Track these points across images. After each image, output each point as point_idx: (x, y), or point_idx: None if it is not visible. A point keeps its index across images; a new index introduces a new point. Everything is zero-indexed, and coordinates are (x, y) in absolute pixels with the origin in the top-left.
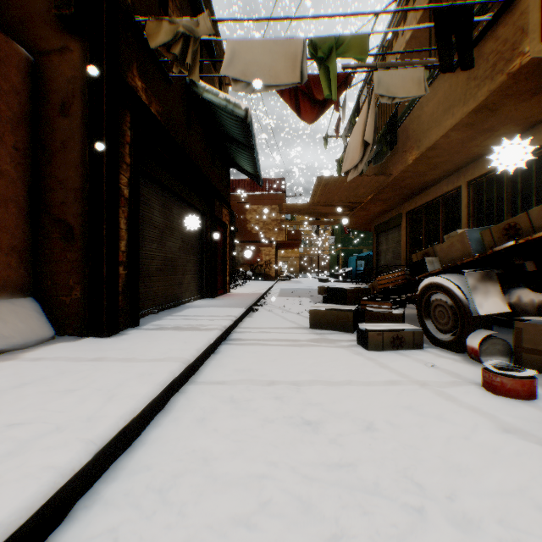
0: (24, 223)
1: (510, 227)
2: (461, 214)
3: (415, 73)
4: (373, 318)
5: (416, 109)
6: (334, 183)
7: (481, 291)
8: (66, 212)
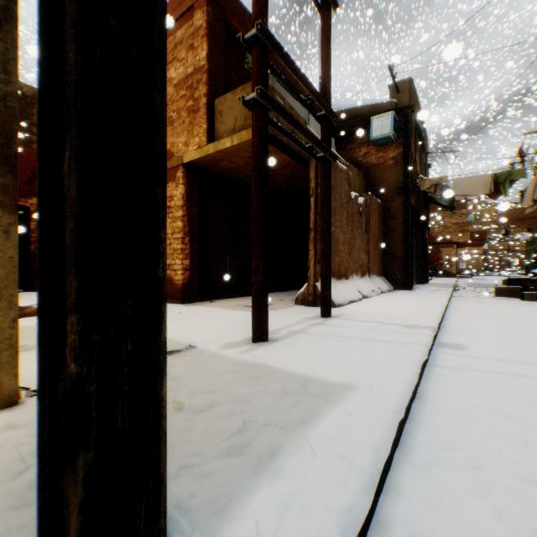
0: (383, 255)
1: None
2: None
3: None
4: (532, 291)
5: None
6: (515, 210)
7: None
8: (394, 251)
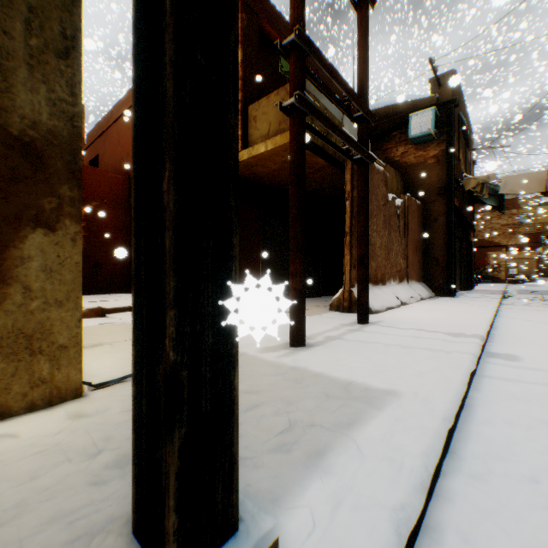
0: (422, 259)
1: None
2: None
3: None
4: None
5: None
6: None
7: None
8: (435, 255)
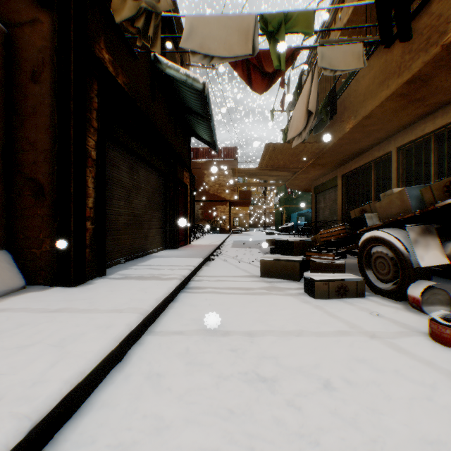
0: None
1: (450, 184)
2: (392, 176)
3: (354, 48)
4: (318, 268)
5: (353, 83)
6: (280, 149)
7: (421, 244)
8: (37, 172)
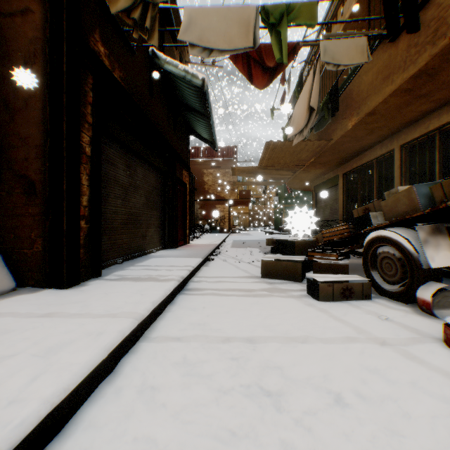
0: None
1: None
2: (395, 174)
3: (358, 42)
4: (321, 269)
5: (355, 80)
6: (281, 147)
7: (432, 245)
8: (28, 168)
